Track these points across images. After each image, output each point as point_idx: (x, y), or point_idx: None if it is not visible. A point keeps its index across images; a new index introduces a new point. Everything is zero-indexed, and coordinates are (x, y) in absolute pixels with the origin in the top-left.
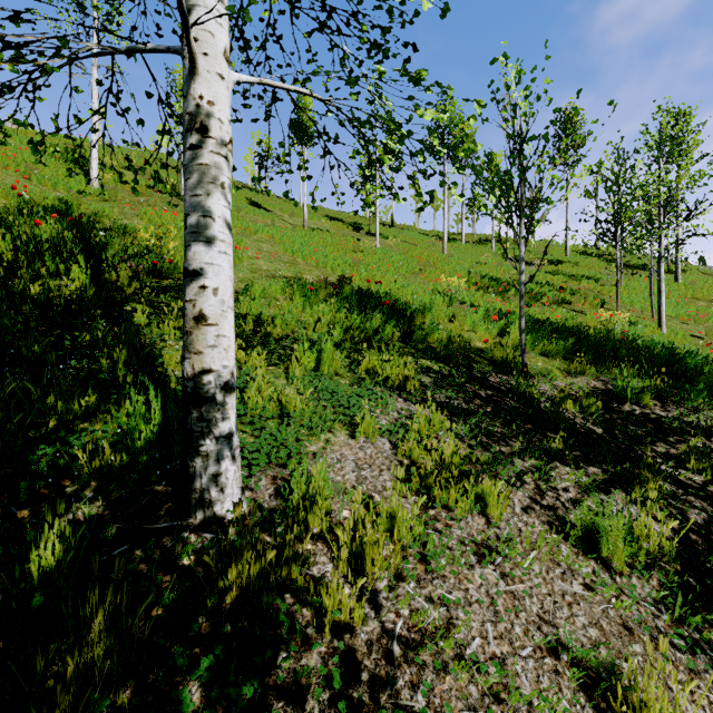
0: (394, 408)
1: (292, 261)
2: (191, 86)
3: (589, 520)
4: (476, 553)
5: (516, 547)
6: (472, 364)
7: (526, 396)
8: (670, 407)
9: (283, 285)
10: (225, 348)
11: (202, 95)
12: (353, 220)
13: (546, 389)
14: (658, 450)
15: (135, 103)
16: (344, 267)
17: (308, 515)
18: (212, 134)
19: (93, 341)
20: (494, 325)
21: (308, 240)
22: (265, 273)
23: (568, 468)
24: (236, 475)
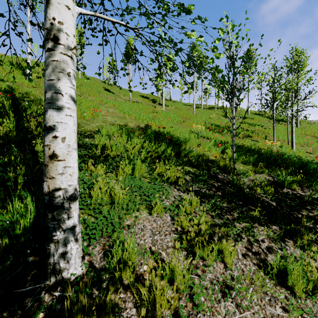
0: (172, 195)
1: (123, 116)
2: (47, 11)
3: (281, 265)
4: (220, 290)
5: (244, 287)
6: (210, 168)
7: (237, 185)
8: (305, 189)
9: (117, 129)
10: (70, 174)
11: (54, 17)
12: (152, 98)
13: (246, 181)
14: (303, 214)
15: (25, 28)
16: (148, 120)
17: (121, 273)
18: (61, 42)
19: (8, 161)
20: (219, 149)
21: (131, 106)
22: (109, 123)
23: (262, 227)
24: (78, 250)
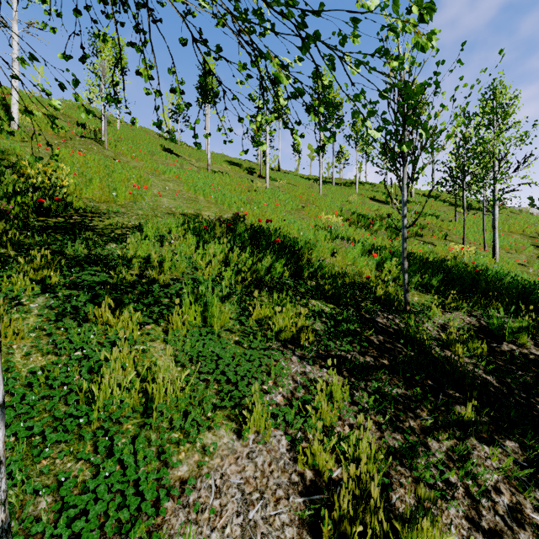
0: (289, 373)
1: (194, 198)
2: None
3: None
4: None
5: None
6: (359, 303)
7: (418, 342)
8: None
9: (179, 223)
10: None
11: None
12: (248, 165)
13: (429, 328)
14: None
15: None
16: (239, 205)
17: None
18: None
19: None
20: (373, 261)
21: (209, 180)
22: (165, 210)
23: (486, 446)
24: None
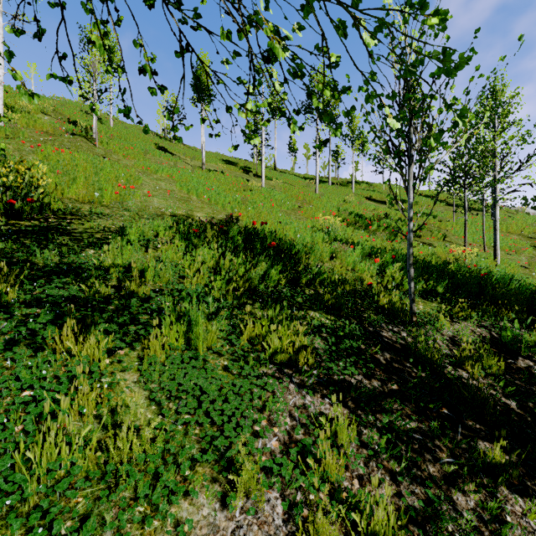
0: (286, 406)
1: (186, 198)
2: None
3: None
4: None
5: None
6: (361, 313)
7: (429, 361)
8: None
9: (166, 226)
10: None
11: None
12: (244, 164)
13: (438, 342)
14: None
15: None
16: (234, 205)
17: None
18: None
19: None
20: (374, 266)
21: (203, 179)
22: (155, 211)
23: (519, 497)
24: None
